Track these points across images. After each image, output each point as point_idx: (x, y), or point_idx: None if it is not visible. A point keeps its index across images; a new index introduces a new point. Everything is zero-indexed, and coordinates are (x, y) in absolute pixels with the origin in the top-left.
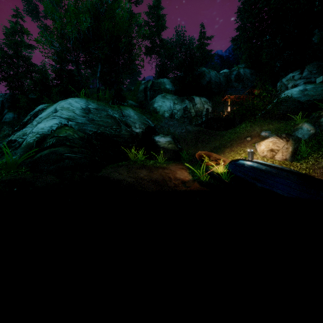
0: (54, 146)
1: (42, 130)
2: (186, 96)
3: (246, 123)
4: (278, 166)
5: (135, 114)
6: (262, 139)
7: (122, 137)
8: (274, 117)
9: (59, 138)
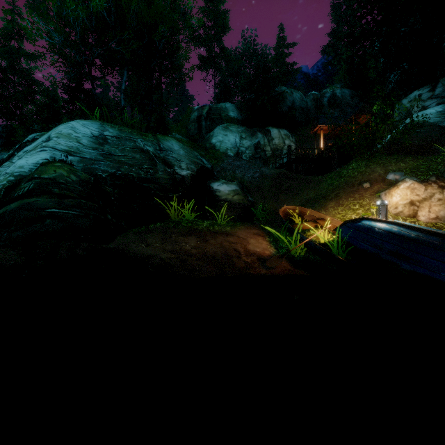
0: (29, 195)
1: (19, 169)
2: (259, 128)
3: (357, 161)
4: (439, 231)
5: (181, 148)
6: (389, 185)
7: (158, 182)
8: (406, 151)
9: (42, 180)
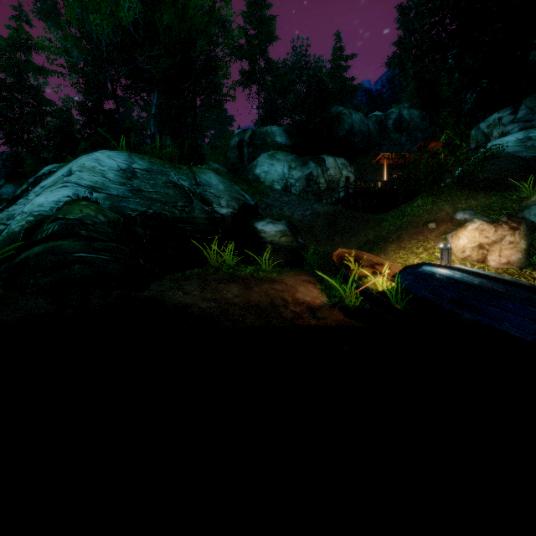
0: (54, 238)
1: (39, 208)
2: (311, 156)
3: (423, 197)
4: (505, 277)
5: (220, 182)
6: (458, 225)
7: (195, 222)
8: (478, 186)
9: (67, 221)
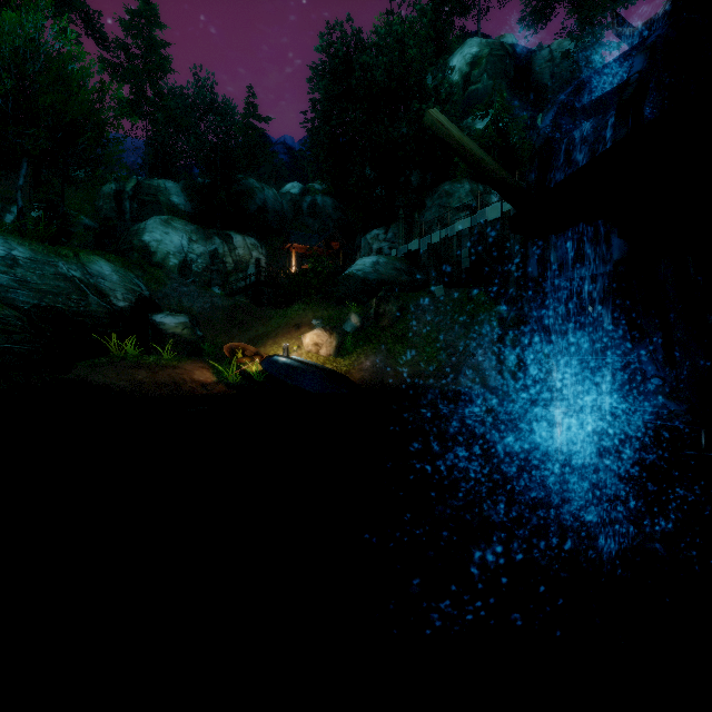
0: None
1: None
2: (217, 229)
3: (300, 304)
4: (312, 362)
5: (113, 272)
6: (312, 329)
7: (95, 316)
8: (332, 301)
9: None
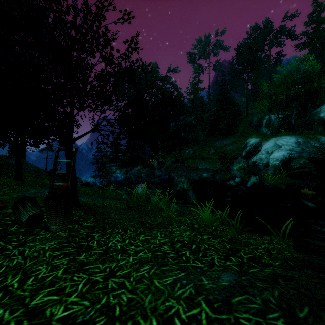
0: (300, 168)
1: (279, 158)
2: None
3: None
4: None
5: None
6: None
7: None
8: None
9: (300, 163)
